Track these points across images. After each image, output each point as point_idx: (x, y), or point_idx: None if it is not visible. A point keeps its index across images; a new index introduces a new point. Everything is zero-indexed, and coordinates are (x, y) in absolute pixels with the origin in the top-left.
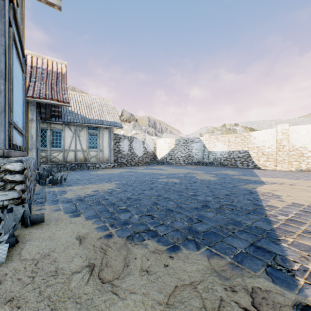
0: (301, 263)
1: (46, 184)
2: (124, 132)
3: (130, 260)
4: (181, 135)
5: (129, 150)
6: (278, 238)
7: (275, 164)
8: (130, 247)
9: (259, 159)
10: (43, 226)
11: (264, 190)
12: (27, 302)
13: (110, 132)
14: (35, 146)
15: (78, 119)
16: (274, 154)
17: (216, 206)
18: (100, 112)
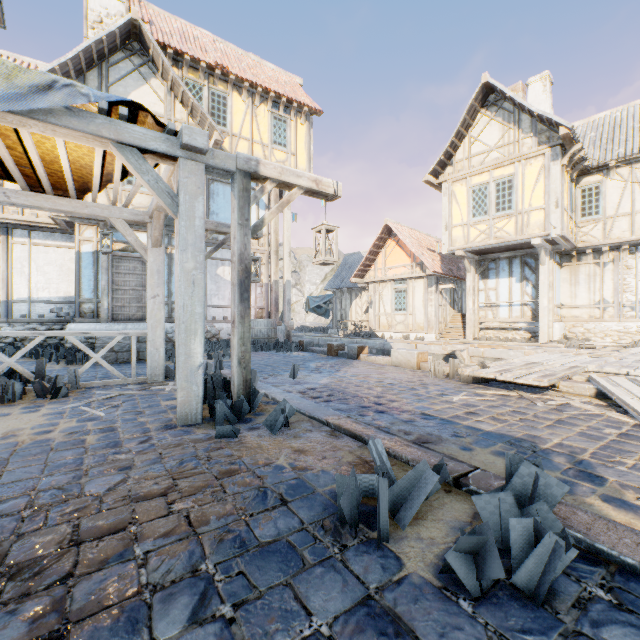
0: None
1: None
2: None
3: None
4: None
5: None
6: None
7: None
8: None
9: None
10: None
11: None
12: None
13: None
14: None
15: None
16: None
17: None
18: None
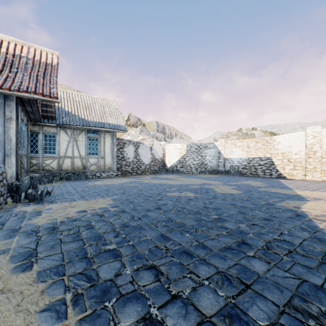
0: None
1: (21, 201)
2: (130, 138)
3: None
4: (192, 141)
5: (134, 157)
6: None
7: (304, 173)
8: None
9: (284, 167)
10: None
11: (313, 210)
12: None
13: (113, 137)
14: (14, 152)
15: (75, 121)
16: (303, 161)
17: (261, 245)
18: (102, 113)
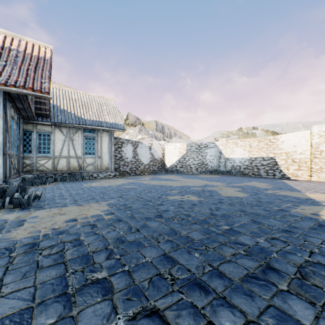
0: None
1: (5, 207)
2: (129, 137)
3: None
4: (192, 140)
5: (133, 157)
6: None
7: (310, 174)
8: None
9: (288, 167)
10: None
11: None
12: None
13: (110, 136)
14: (1, 152)
15: (71, 120)
16: (308, 161)
17: (293, 271)
18: (99, 111)
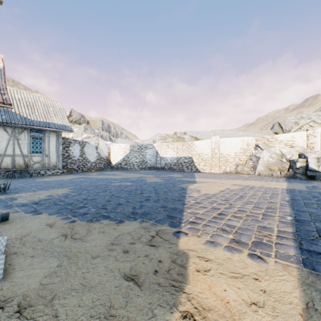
0: (187, 219)
1: None
2: (73, 135)
3: (92, 229)
4: (136, 140)
5: (80, 155)
6: (183, 211)
7: (211, 168)
8: (91, 224)
9: (199, 164)
10: (10, 222)
11: (193, 187)
12: (28, 252)
13: (58, 136)
14: None
15: (17, 120)
16: (210, 160)
17: (155, 199)
18: (46, 113)
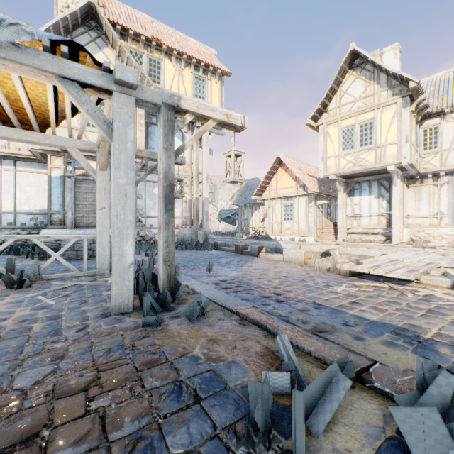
0: None
1: None
2: None
3: None
4: None
5: None
6: None
7: None
8: None
9: None
10: None
11: None
12: None
13: None
14: None
15: None
16: None
17: None
18: None
